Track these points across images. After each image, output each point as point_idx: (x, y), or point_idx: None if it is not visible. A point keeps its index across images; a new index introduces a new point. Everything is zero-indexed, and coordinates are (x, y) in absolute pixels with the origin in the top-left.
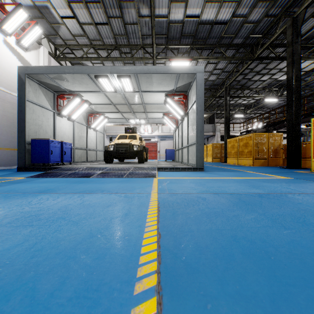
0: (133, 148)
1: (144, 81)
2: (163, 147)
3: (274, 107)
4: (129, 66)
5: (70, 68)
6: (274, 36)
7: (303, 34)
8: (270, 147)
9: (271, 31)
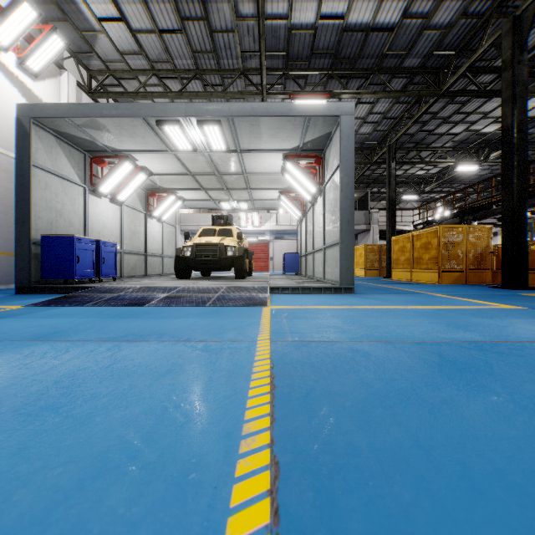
0: (227, 253)
1: (246, 131)
2: (279, 251)
3: (472, 181)
4: (218, 104)
5: (112, 107)
6: (478, 51)
7: (528, 50)
8: (469, 250)
9: (472, 43)
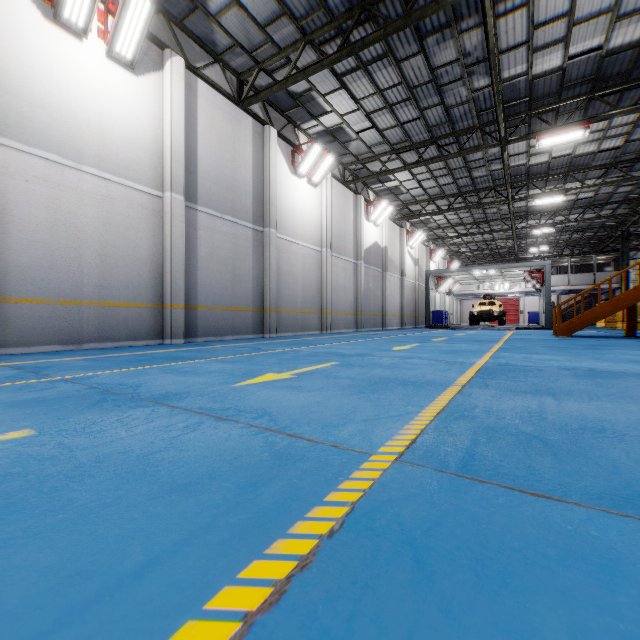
0: (494, 314)
1: (505, 269)
2: (530, 305)
3: None
4: (495, 265)
5: (456, 269)
6: None
7: None
8: None
9: None
